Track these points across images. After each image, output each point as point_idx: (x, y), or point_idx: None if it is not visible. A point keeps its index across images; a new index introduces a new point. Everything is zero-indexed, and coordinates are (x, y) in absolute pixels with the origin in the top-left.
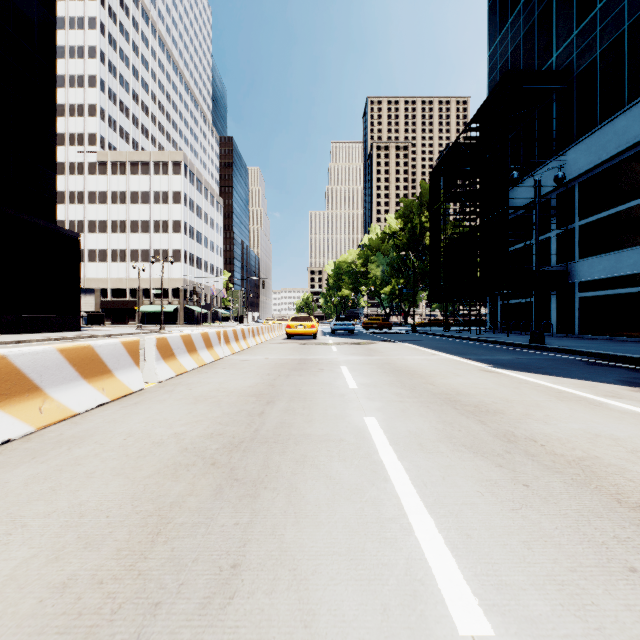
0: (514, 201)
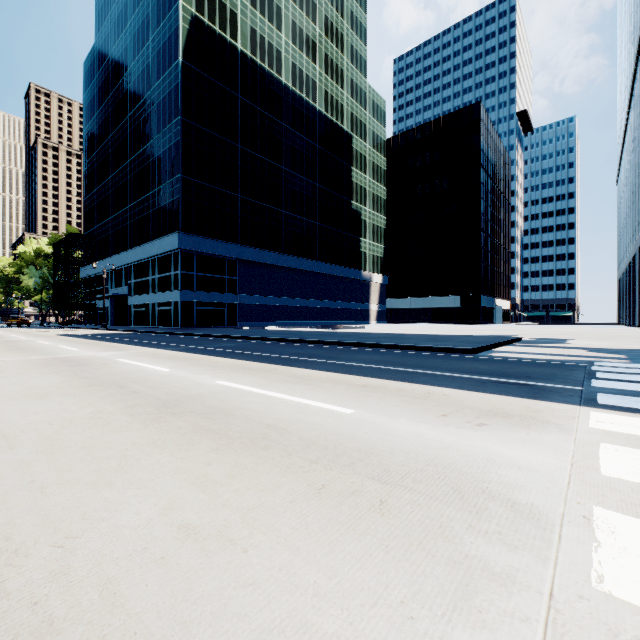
0: (87, 272)
